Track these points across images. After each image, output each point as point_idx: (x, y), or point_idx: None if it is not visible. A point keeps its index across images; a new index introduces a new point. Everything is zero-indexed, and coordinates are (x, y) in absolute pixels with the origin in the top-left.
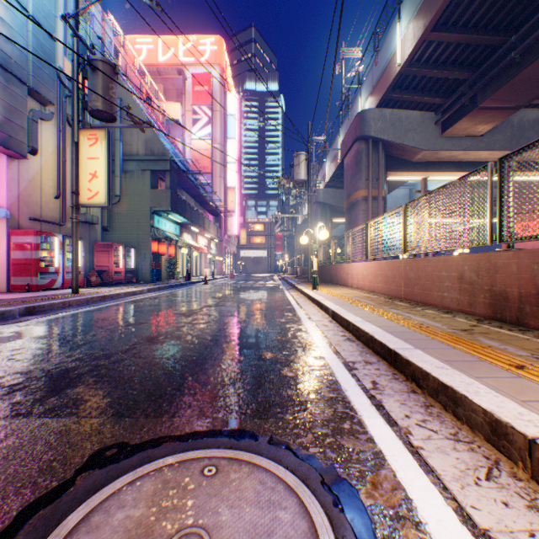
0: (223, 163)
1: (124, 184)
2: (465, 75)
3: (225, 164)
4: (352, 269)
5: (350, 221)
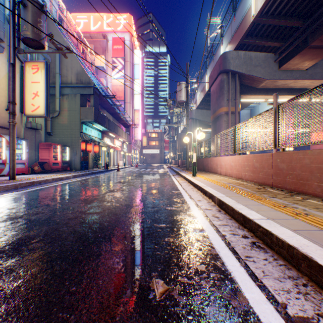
0: (132, 94)
1: (62, 103)
2: (300, 23)
3: (133, 95)
4: (221, 161)
5: (215, 128)
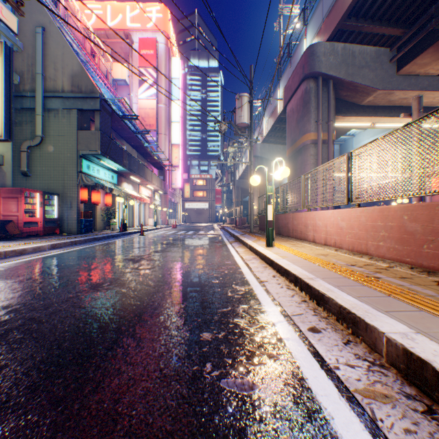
0: (168, 122)
1: (47, 124)
2: None
3: (169, 123)
4: (315, 218)
5: (296, 168)
